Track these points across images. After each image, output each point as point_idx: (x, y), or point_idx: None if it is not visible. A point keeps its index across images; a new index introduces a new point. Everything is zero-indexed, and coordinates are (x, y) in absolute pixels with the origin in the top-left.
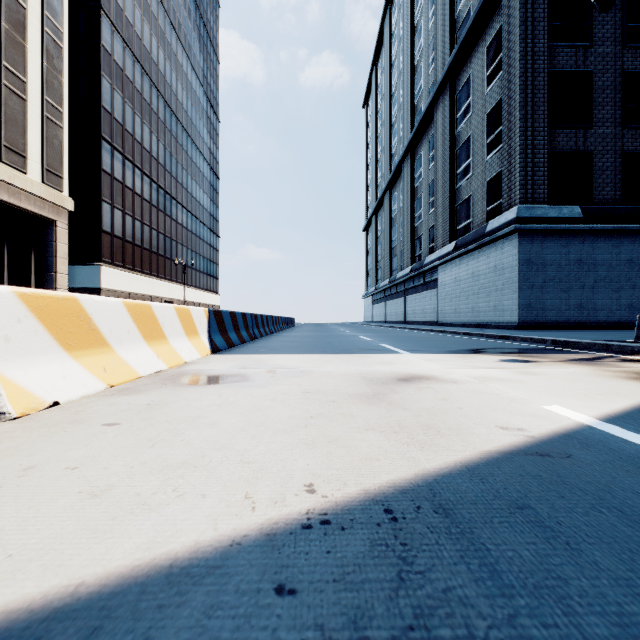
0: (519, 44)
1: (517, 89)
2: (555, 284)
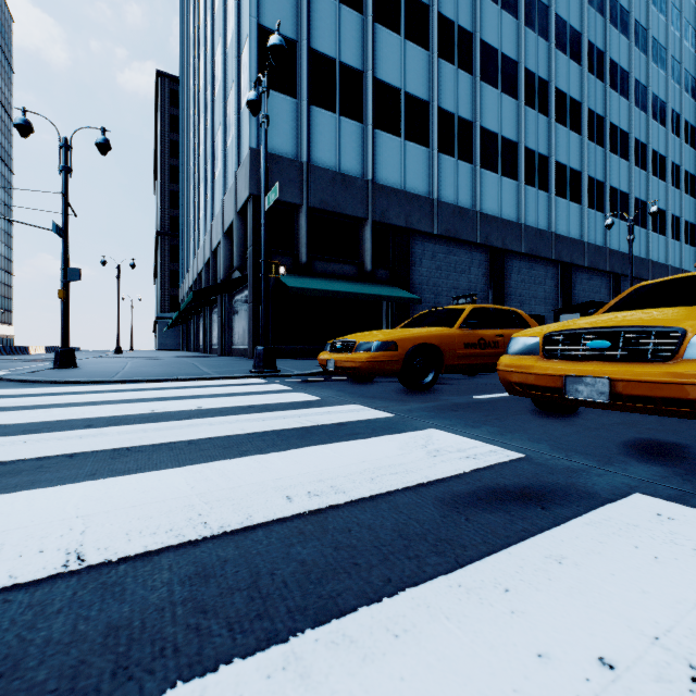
0: (160, 262)
1: (160, 276)
2: (171, 337)
